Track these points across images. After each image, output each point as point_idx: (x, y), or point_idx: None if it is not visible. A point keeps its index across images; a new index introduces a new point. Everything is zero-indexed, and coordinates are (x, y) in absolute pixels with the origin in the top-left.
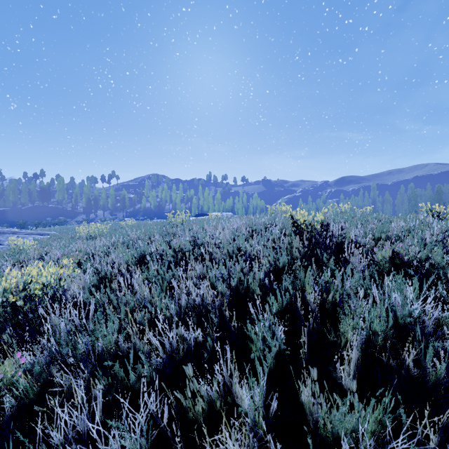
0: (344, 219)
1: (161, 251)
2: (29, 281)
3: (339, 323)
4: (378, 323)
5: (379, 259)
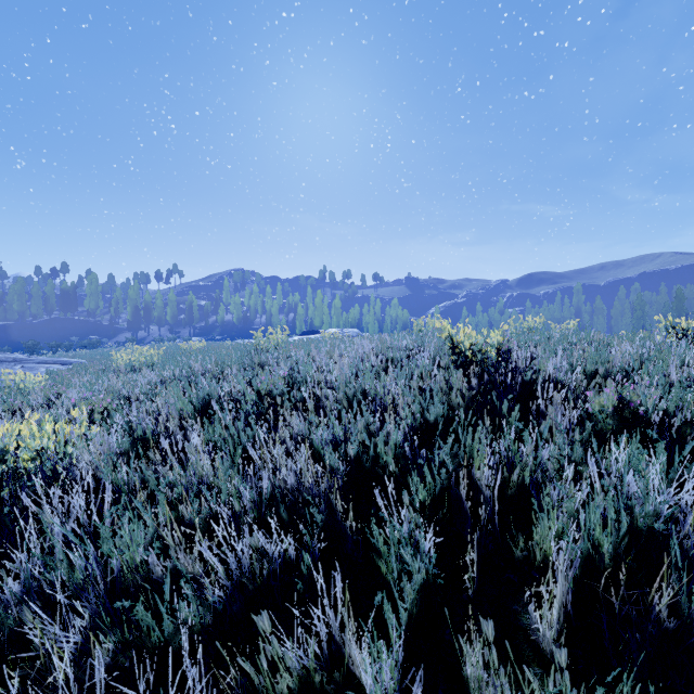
0: (534, 340)
1: (238, 394)
2: (13, 446)
3: (530, 521)
4: (599, 526)
5: (596, 410)
